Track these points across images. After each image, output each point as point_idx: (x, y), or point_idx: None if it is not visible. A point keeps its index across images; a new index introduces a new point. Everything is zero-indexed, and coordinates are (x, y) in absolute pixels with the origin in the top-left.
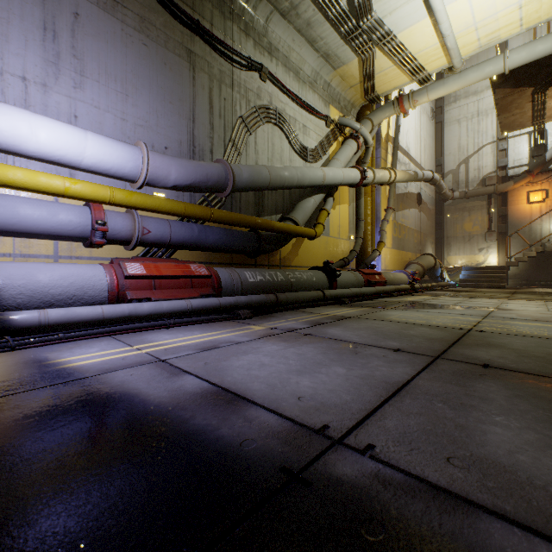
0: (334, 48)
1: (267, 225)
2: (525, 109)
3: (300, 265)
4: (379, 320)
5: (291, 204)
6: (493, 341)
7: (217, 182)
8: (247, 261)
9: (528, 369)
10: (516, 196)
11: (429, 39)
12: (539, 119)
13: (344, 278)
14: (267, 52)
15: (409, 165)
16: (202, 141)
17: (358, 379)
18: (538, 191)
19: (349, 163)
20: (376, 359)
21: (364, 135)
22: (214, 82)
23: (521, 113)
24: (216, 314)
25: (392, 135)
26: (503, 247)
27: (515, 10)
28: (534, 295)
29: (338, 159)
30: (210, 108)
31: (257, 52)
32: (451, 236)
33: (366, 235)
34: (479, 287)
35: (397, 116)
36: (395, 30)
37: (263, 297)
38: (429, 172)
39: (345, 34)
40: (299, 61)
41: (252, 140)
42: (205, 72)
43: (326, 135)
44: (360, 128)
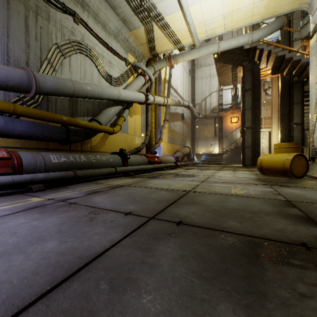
0: (128, 16)
1: (73, 122)
2: (229, 76)
3: (107, 151)
4: (140, 187)
5: (99, 111)
6: (197, 199)
7: (20, 84)
8: (62, 148)
9: (204, 223)
10: (226, 119)
11: (182, 24)
12: (235, 82)
13: (134, 159)
14: (80, 5)
15: (177, 97)
16: (17, 53)
17: (56, 256)
18: (235, 117)
19: (141, 90)
20: (102, 225)
21: (149, 75)
22: (30, 12)
23: (227, 77)
24: (6, 189)
25: (167, 79)
26: (221, 144)
27: (222, 19)
28: (231, 168)
29: (132, 86)
30: (25, 30)
31: (71, 2)
32: (198, 137)
33: (152, 134)
34: (210, 164)
35: (170, 68)
36: (163, 14)
37: (62, 173)
38: (186, 102)
39: (134, 8)
40: (106, 19)
41: (67, 62)
42: (21, 1)
43: (125, 71)
44: (146, 70)
